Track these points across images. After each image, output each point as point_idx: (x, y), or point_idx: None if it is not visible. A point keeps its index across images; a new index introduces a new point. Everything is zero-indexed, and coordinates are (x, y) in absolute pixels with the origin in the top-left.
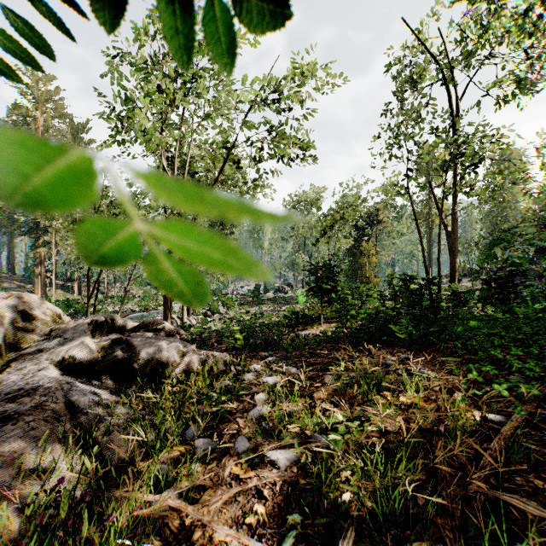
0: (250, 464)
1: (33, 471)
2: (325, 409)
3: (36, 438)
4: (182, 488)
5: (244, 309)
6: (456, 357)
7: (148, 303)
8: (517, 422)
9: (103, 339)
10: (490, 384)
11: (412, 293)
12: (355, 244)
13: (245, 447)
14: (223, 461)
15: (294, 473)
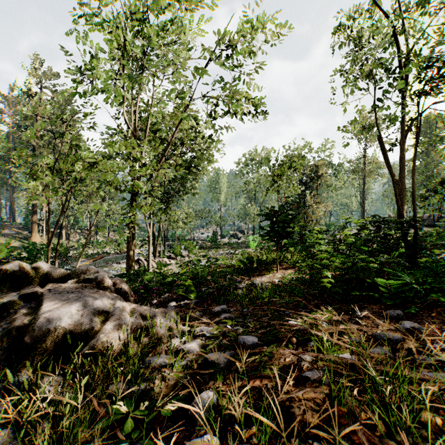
0: None
1: None
2: None
3: None
4: None
5: (203, 252)
6: None
7: (122, 247)
8: None
9: (9, 295)
10: None
11: (386, 238)
12: (298, 196)
13: None
14: None
15: None
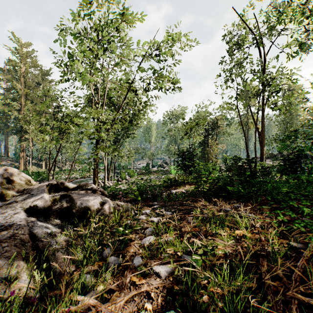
0: (142, 274)
1: (5, 279)
2: (189, 238)
3: (8, 258)
4: (99, 290)
5: (140, 177)
6: (268, 205)
7: (85, 173)
8: (312, 249)
9: (55, 195)
10: (291, 223)
11: (239, 168)
12: (204, 139)
13: (139, 263)
14: (126, 272)
15: (171, 281)
